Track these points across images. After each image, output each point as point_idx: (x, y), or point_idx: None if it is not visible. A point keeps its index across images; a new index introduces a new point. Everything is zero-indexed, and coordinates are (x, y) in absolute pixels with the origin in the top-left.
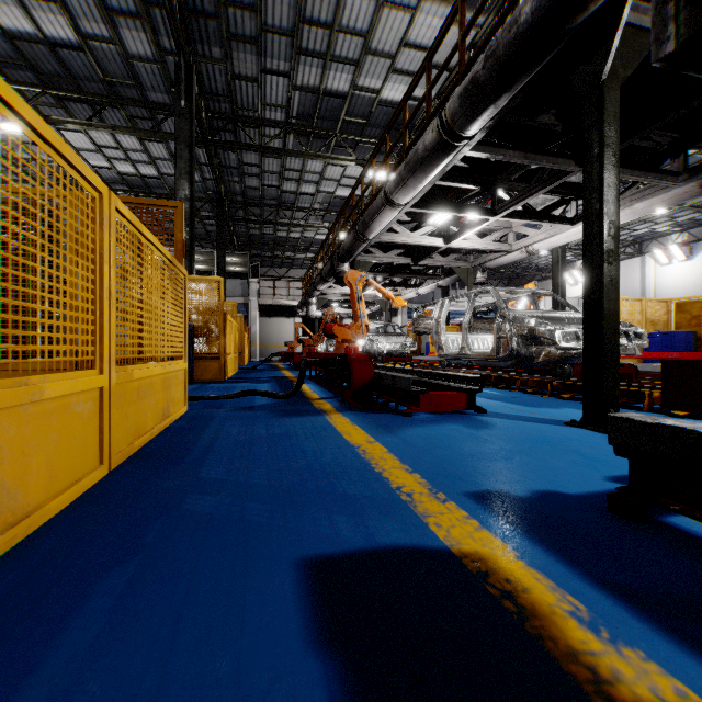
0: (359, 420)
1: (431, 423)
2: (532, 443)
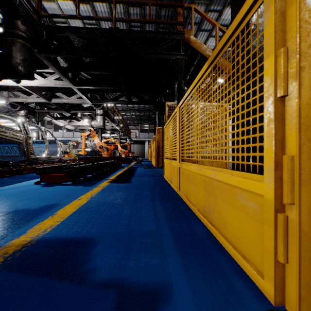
0: (36, 220)
1: (1, 211)
2: (20, 195)
